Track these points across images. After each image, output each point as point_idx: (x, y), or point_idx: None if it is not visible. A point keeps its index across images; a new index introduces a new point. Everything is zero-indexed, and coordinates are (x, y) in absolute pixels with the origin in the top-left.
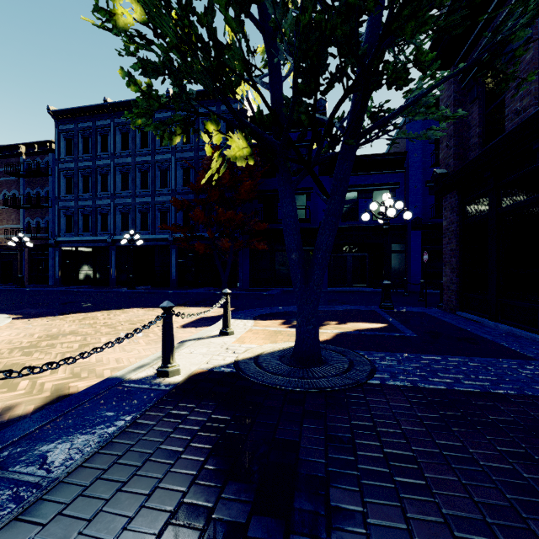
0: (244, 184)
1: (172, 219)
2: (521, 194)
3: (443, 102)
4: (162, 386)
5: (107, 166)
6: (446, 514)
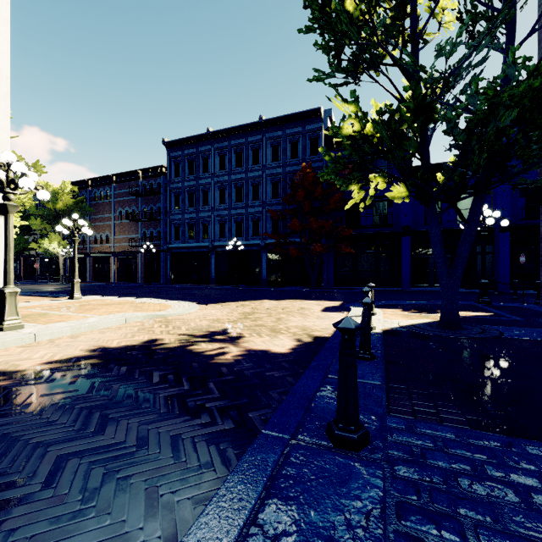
0: (334, 195)
1: (263, 227)
2: None
3: None
4: (375, 333)
5: (208, 184)
6: None
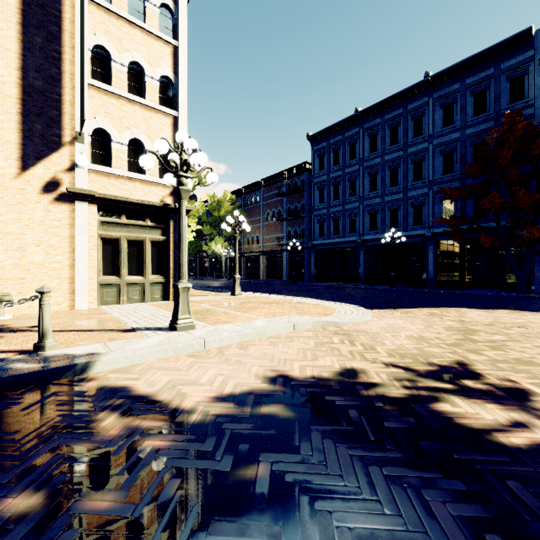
0: None
1: (428, 213)
2: None
3: None
4: None
5: (355, 171)
6: None
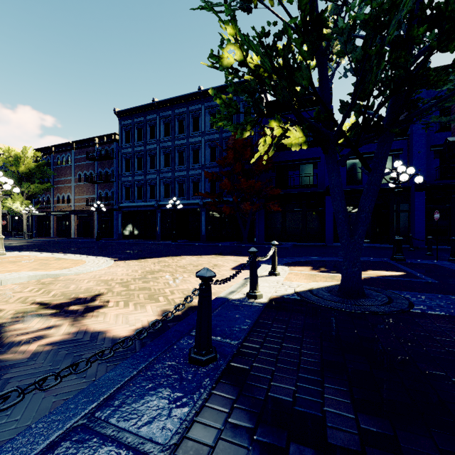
0: (262, 157)
1: (202, 188)
2: None
3: None
4: (257, 304)
5: (154, 149)
6: None
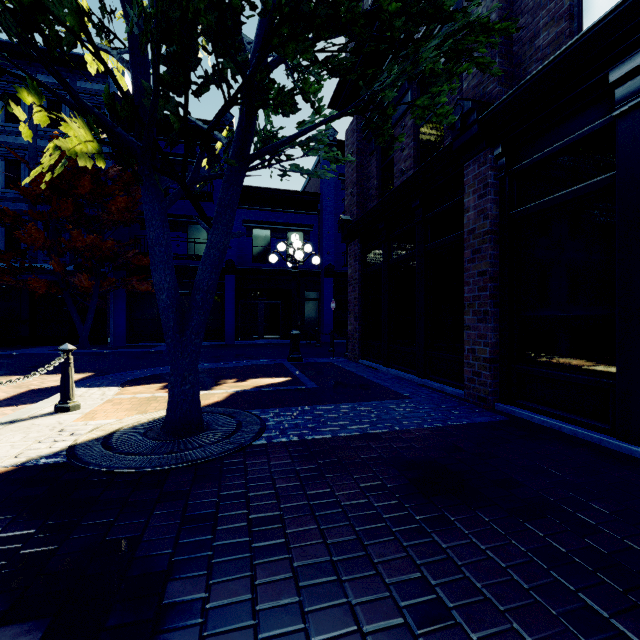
0: (116, 199)
1: None
2: (405, 247)
3: (348, 148)
4: None
5: None
6: (299, 566)
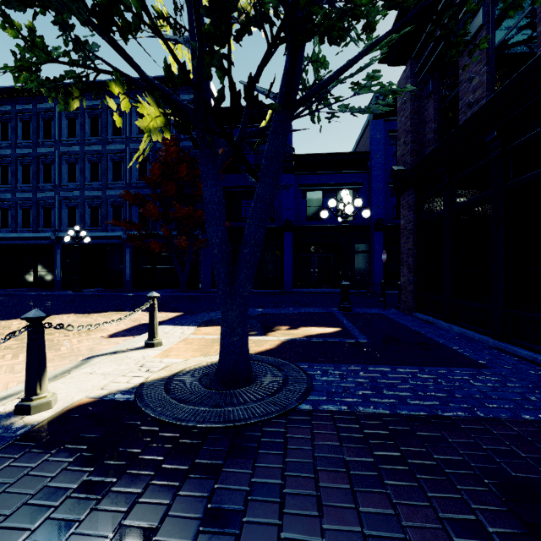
0: None
1: (126, 215)
2: (474, 190)
3: (401, 97)
4: (10, 431)
5: (51, 154)
6: None
